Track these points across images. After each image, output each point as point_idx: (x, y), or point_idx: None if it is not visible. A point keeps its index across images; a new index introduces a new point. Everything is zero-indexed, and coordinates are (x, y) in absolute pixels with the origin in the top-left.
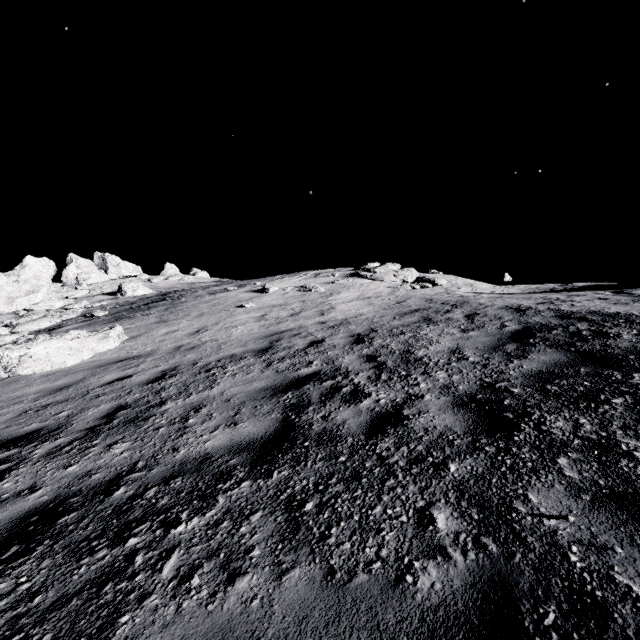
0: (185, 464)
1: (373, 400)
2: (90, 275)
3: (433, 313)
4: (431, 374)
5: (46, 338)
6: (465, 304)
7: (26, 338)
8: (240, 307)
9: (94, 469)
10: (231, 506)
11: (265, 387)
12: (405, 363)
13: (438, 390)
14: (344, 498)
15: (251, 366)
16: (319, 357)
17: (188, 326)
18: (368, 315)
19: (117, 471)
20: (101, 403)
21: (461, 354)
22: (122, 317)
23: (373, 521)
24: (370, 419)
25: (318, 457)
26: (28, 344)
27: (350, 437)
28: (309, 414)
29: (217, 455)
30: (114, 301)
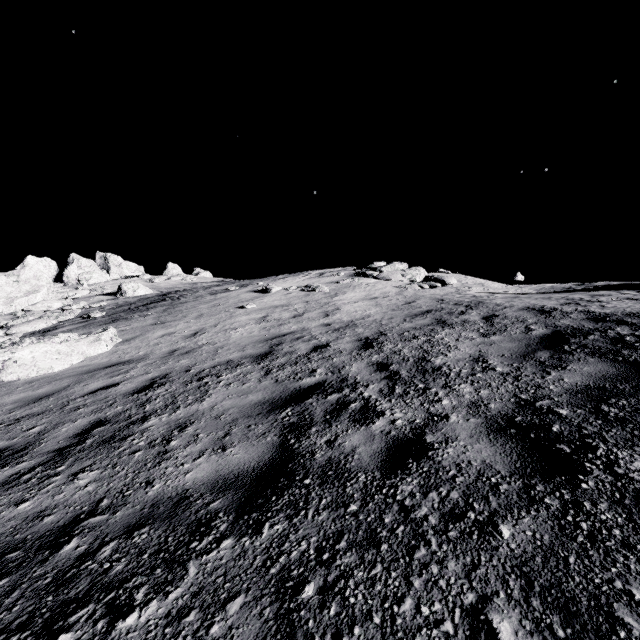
0: (157, 505)
1: (387, 420)
2: (92, 275)
3: (446, 315)
4: (454, 387)
5: (33, 341)
6: (480, 305)
7: (11, 341)
8: (241, 308)
9: (49, 508)
10: (204, 582)
11: (262, 401)
12: (422, 373)
13: (465, 409)
14: (358, 579)
15: (248, 374)
16: (323, 364)
17: (185, 328)
18: (376, 317)
19: (75, 512)
20: (78, 417)
21: (486, 363)
22: (119, 318)
23: (402, 629)
24: (385, 447)
25: (322, 503)
26: (13, 348)
27: (362, 473)
28: (311, 438)
29: (197, 493)
30: (113, 301)
